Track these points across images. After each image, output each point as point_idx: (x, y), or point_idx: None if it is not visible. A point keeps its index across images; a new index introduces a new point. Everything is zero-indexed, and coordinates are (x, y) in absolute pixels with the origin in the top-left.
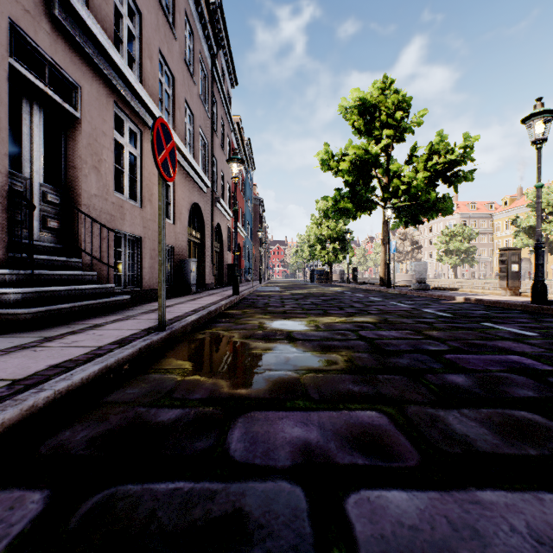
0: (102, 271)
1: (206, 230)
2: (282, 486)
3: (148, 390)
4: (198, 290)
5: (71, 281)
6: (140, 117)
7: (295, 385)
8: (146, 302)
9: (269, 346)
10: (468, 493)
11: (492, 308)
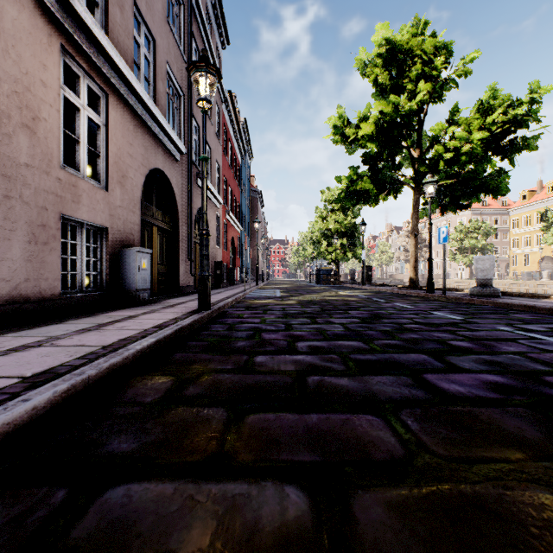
0: None
1: (181, 213)
2: None
3: None
4: (161, 297)
5: None
6: None
7: None
8: None
9: None
10: None
11: None
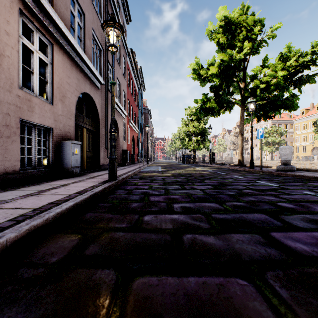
0: None
1: (101, 120)
2: None
3: None
4: (88, 171)
5: None
6: None
7: None
8: None
9: None
10: None
11: None
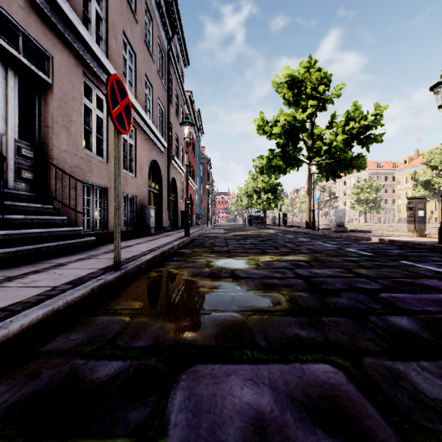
0: (72, 216)
1: (164, 182)
2: None
3: (92, 335)
4: (156, 232)
5: (42, 224)
6: None
7: (242, 329)
8: (110, 243)
9: (215, 285)
10: None
11: (405, 247)
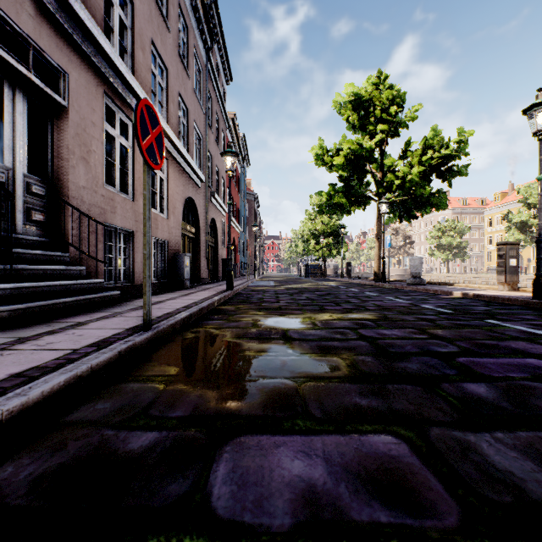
0: (91, 266)
1: (201, 224)
2: None
3: (122, 404)
4: (192, 285)
5: (56, 276)
6: (132, 108)
7: (293, 398)
8: (137, 298)
9: (263, 348)
10: None
11: (493, 303)
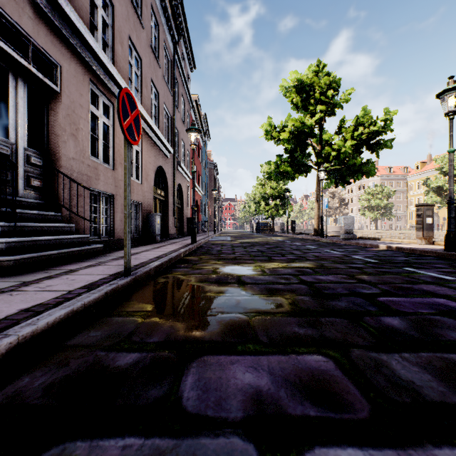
0: (79, 224)
1: (169, 189)
2: (234, 443)
3: (109, 332)
4: (162, 239)
5: (51, 232)
6: (112, 93)
7: (246, 328)
8: (117, 250)
9: (221, 290)
10: (426, 452)
11: (411, 254)
